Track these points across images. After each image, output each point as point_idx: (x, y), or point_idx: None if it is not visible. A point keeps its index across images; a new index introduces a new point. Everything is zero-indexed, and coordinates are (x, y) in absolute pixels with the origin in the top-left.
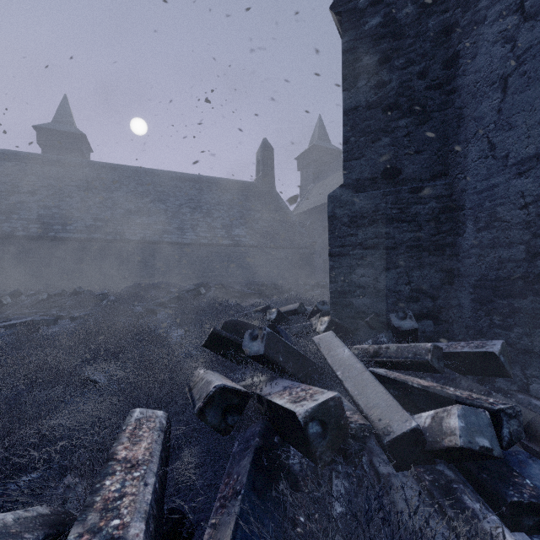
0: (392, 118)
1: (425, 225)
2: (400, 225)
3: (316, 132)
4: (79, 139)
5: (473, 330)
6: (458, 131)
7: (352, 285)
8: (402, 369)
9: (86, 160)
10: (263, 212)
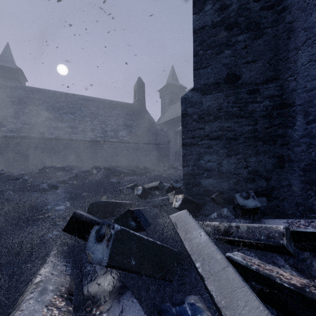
0: (233, 34)
1: (260, 120)
2: (239, 120)
3: (170, 76)
4: (17, 72)
5: (303, 206)
6: (288, 41)
7: (200, 169)
8: (253, 248)
9: (19, 85)
10: (138, 122)
